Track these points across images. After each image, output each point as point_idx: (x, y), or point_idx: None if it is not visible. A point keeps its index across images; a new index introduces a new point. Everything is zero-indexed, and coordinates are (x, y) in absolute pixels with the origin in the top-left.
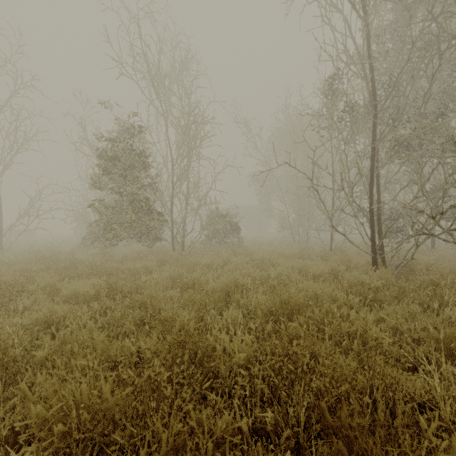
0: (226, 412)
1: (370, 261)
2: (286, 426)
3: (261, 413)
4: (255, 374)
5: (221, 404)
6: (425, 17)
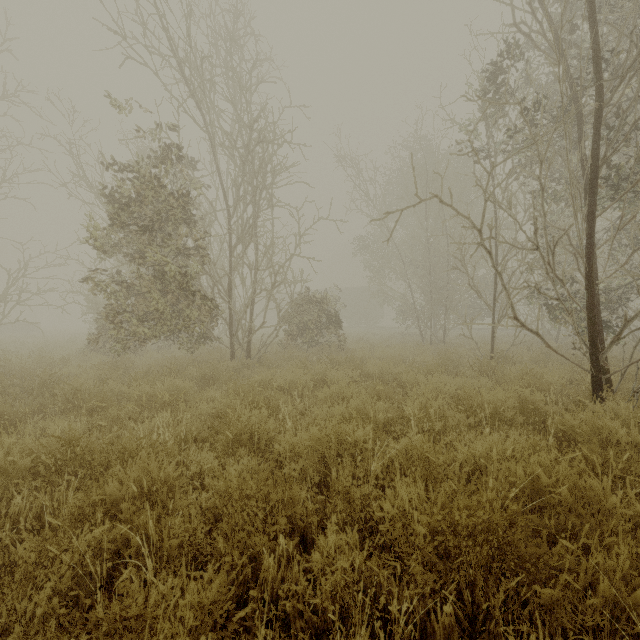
0: None
1: (568, 377)
2: None
3: None
4: None
5: None
6: None
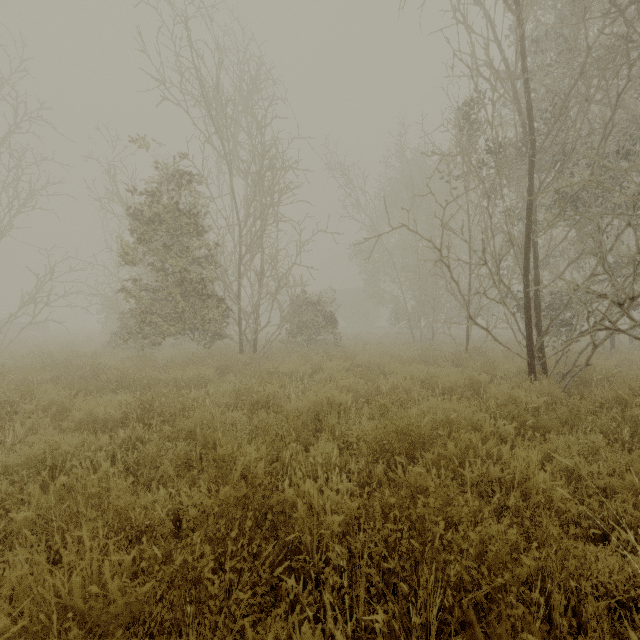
0: (311, 614)
1: (524, 367)
2: (406, 634)
3: (366, 615)
4: (357, 551)
5: (304, 596)
6: (607, 12)
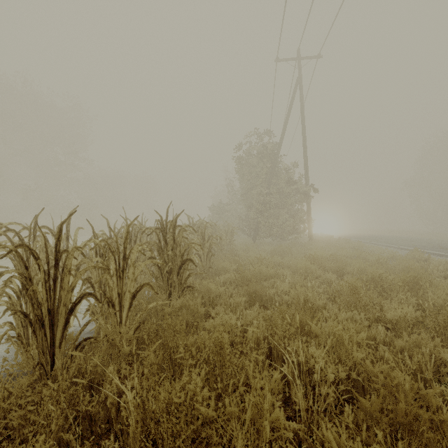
0: None
1: None
2: None
3: None
4: None
5: None
6: None
